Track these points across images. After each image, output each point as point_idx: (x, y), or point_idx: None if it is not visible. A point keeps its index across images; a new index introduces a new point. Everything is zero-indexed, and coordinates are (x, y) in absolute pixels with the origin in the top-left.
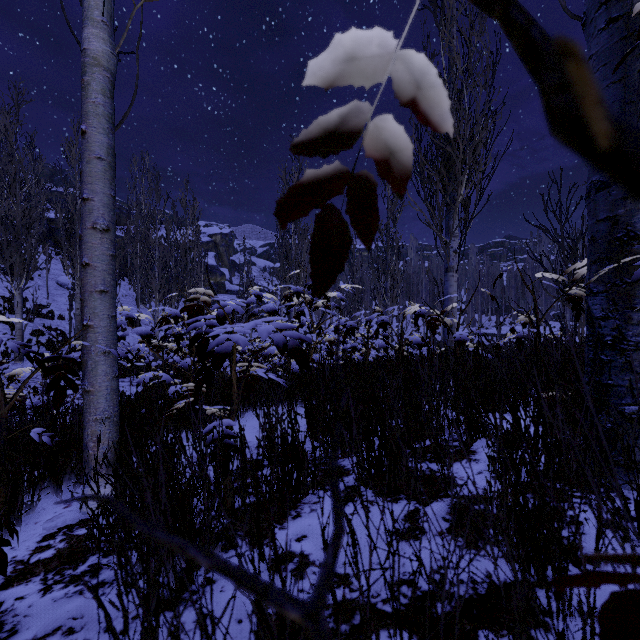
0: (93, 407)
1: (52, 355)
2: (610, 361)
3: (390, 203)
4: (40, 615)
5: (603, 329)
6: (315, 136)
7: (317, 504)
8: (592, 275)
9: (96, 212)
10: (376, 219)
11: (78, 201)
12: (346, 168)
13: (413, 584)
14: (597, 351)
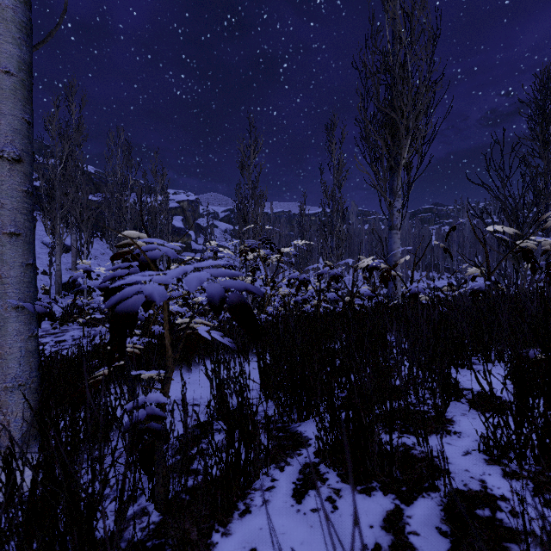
0: (2, 373)
1: None
2: None
3: (336, 172)
4: None
5: None
6: None
7: (270, 491)
8: None
9: (3, 137)
10: None
11: (58, 169)
12: None
13: None
14: None
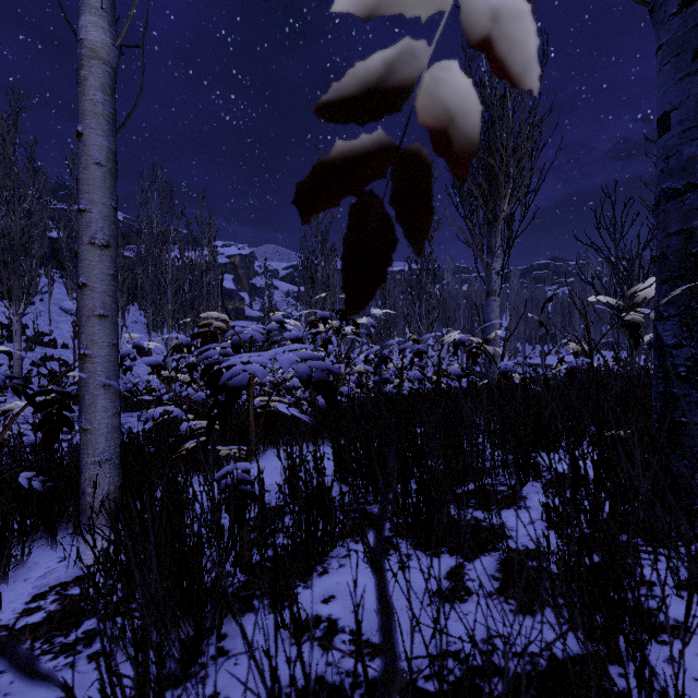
0: (91, 447)
1: (44, 388)
2: (684, 395)
3: None
4: (23, 693)
5: (675, 359)
6: (350, 93)
7: (346, 558)
8: (662, 297)
9: (94, 225)
10: (429, 213)
11: None
12: (391, 140)
13: (466, 669)
14: (668, 384)
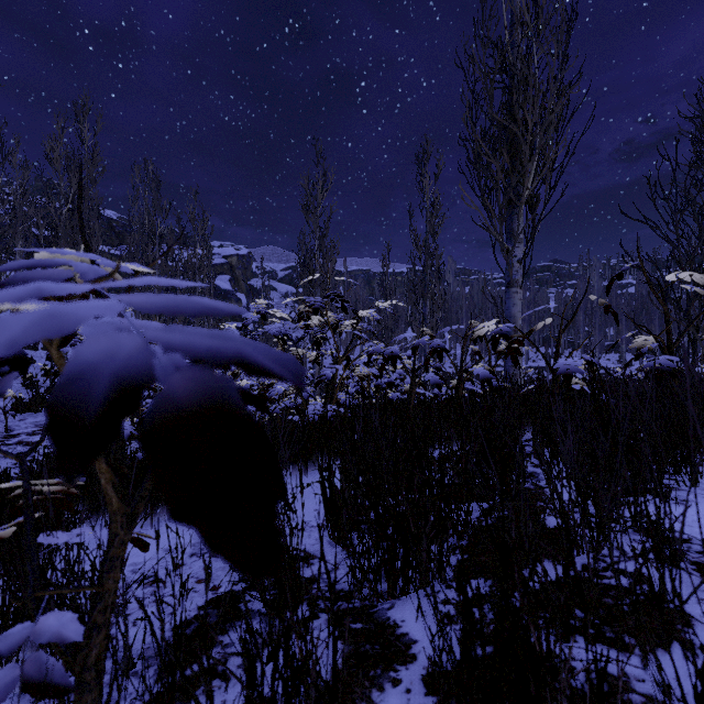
0: None
1: None
2: None
3: (429, 215)
4: None
5: None
6: None
7: None
8: None
9: None
10: None
11: (63, 210)
12: None
13: None
14: None
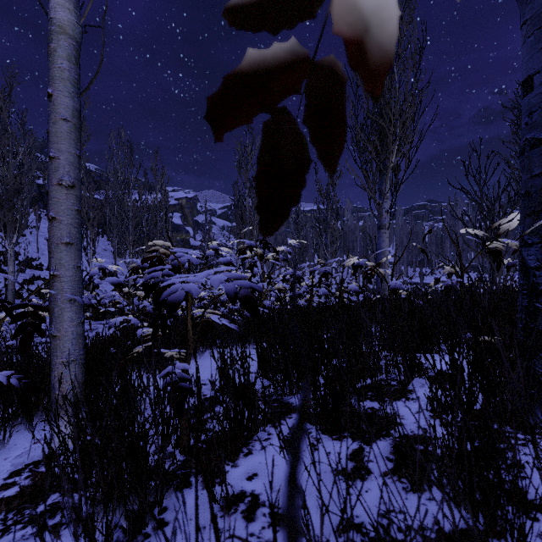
0: (59, 351)
1: (20, 303)
2: None
3: None
4: None
5: (538, 278)
6: None
7: (267, 441)
8: (526, 227)
9: (62, 170)
10: (342, 133)
11: None
12: (305, 52)
13: None
14: (532, 299)
